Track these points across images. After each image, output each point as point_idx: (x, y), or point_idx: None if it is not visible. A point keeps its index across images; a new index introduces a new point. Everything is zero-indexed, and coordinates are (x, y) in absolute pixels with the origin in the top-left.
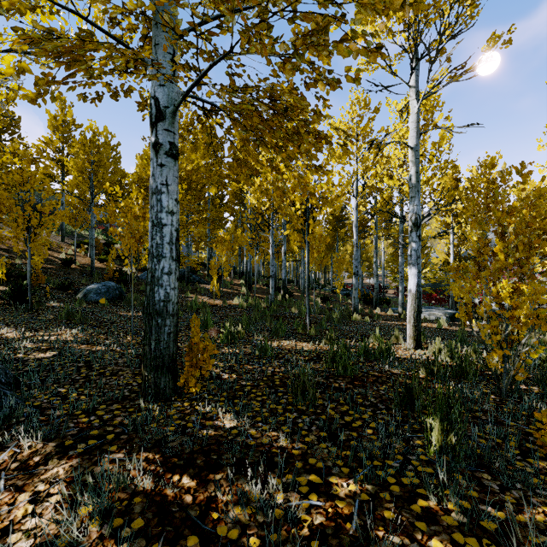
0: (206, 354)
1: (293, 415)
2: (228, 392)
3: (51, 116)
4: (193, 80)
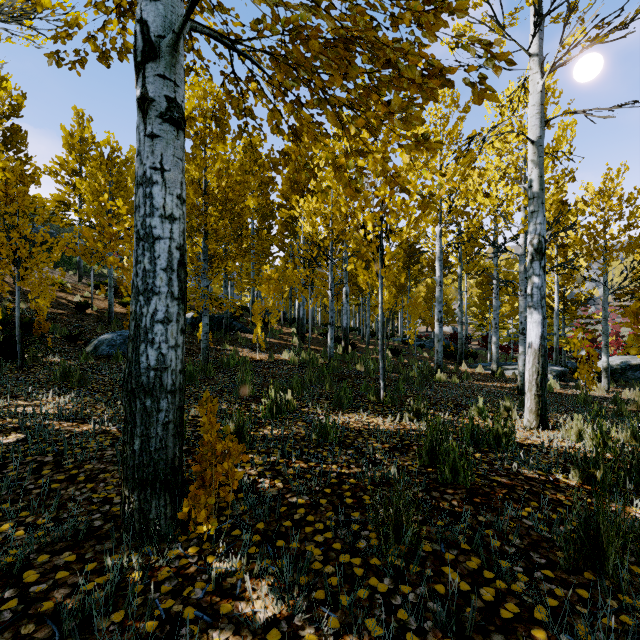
0: (227, 463)
1: (384, 585)
2: (267, 521)
3: (66, 132)
4: (218, 30)
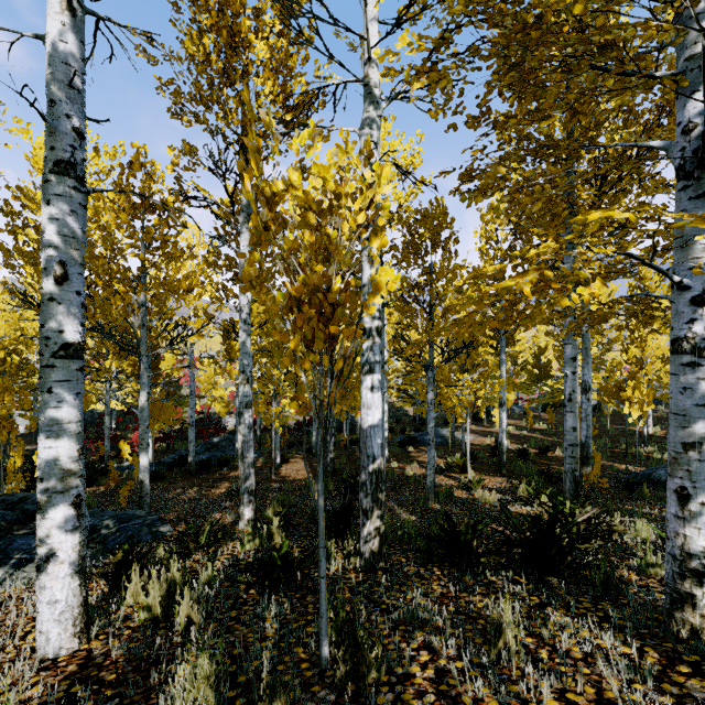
0: None
1: None
2: None
3: None
4: None
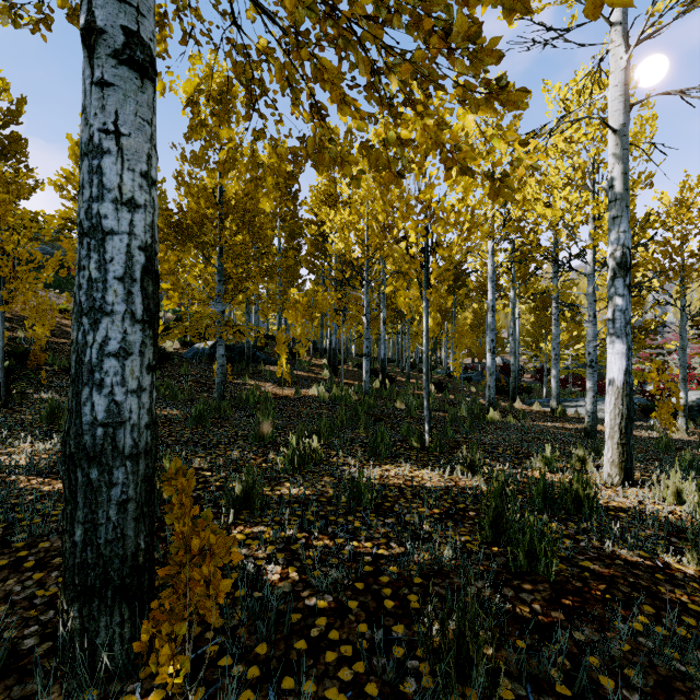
0: (206, 566)
1: None
2: (272, 640)
3: (73, 142)
4: None
